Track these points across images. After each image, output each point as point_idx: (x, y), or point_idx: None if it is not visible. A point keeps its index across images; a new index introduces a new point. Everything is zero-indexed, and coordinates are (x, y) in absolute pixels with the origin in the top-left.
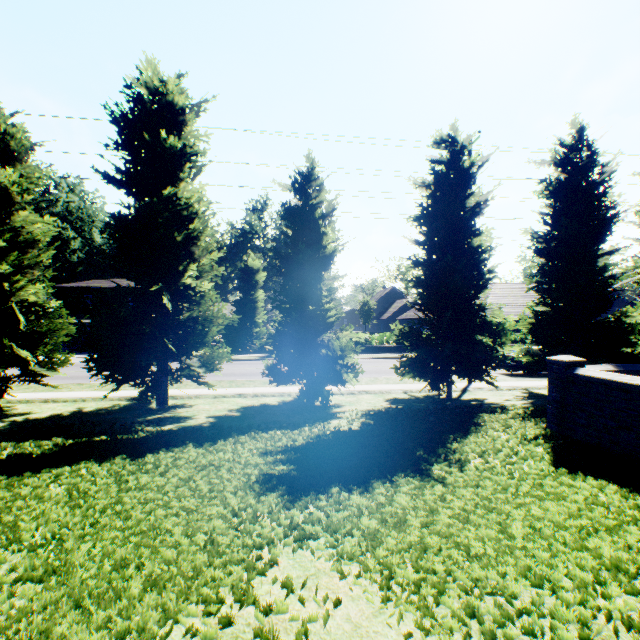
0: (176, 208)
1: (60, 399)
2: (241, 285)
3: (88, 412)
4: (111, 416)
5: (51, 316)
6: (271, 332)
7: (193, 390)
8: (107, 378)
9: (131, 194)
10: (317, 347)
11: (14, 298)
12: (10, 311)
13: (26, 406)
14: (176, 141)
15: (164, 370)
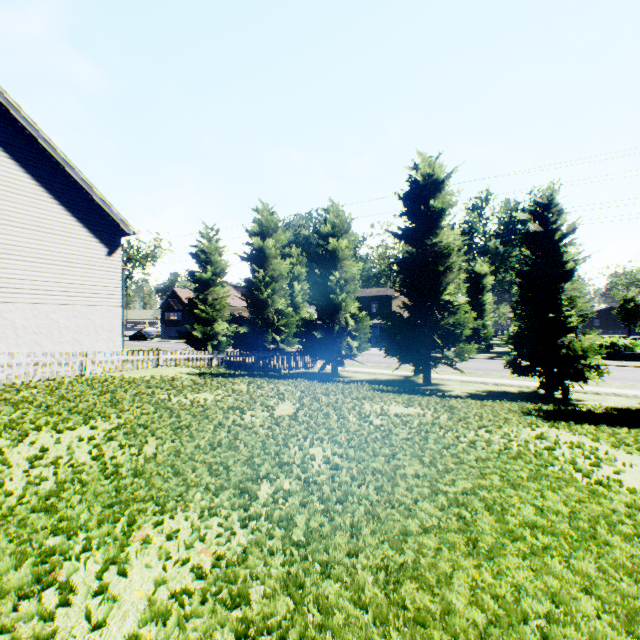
0: (436, 248)
1: (361, 371)
2: (467, 290)
3: (382, 380)
4: (397, 384)
5: (361, 321)
6: (510, 334)
7: (441, 375)
8: (399, 359)
9: (411, 245)
10: (556, 348)
11: (343, 311)
12: (342, 318)
13: (346, 373)
14: (439, 205)
15: (429, 357)
